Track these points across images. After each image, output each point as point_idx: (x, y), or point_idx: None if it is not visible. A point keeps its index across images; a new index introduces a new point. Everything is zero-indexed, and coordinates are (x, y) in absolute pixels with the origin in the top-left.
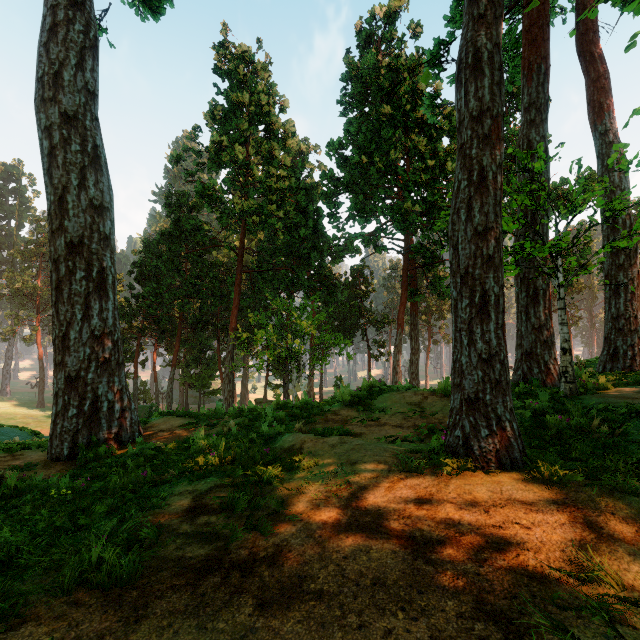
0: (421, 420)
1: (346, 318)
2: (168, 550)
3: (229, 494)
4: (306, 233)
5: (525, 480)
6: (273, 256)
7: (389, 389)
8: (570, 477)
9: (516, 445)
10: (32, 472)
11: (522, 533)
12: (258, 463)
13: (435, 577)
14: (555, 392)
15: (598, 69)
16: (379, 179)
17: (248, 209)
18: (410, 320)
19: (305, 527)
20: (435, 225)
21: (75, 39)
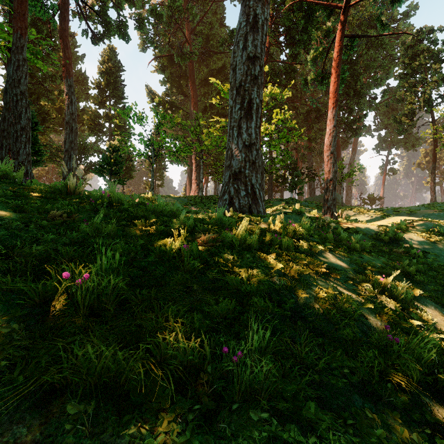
0: None
1: None
2: None
3: None
4: None
5: None
6: None
7: None
8: None
9: None
10: None
11: None
12: None
13: None
14: None
15: None
16: None
17: None
18: None
19: None
20: None
21: None
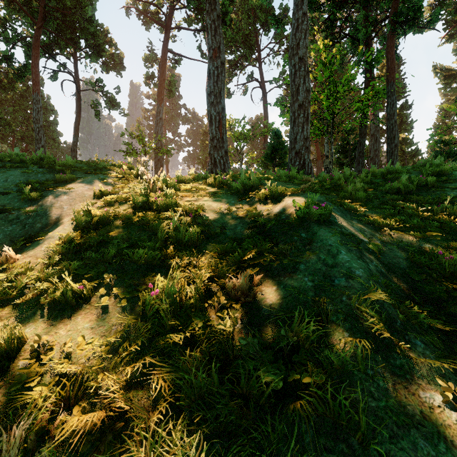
0: None
1: None
2: None
3: None
4: None
5: None
6: None
7: None
8: None
9: None
10: None
11: None
12: None
13: None
14: None
15: None
16: None
17: None
18: None
19: None
20: None
21: None
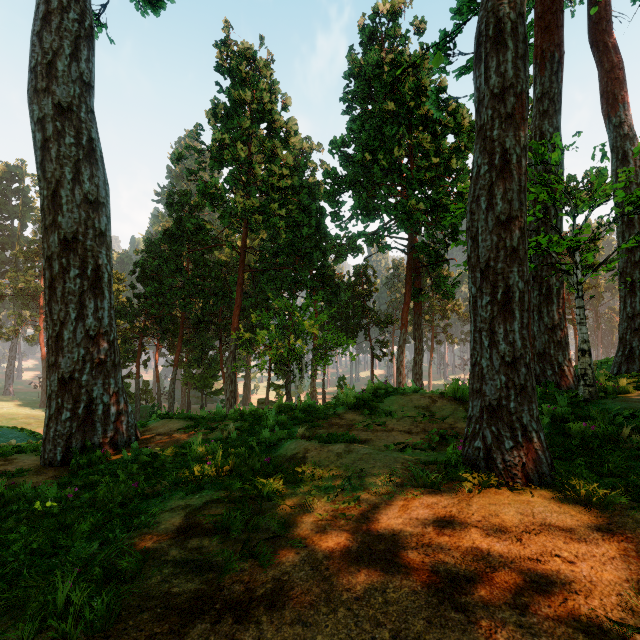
0: (431, 425)
1: (349, 318)
2: (152, 583)
3: (224, 513)
4: (309, 232)
5: (558, 500)
6: (275, 255)
7: (395, 391)
8: (612, 498)
9: (544, 458)
10: (23, 478)
11: (565, 569)
12: (258, 474)
13: (468, 629)
14: (573, 396)
15: (612, 59)
16: (383, 177)
17: (250, 208)
18: (414, 320)
19: (310, 556)
20: (440, 223)
21: (69, 28)
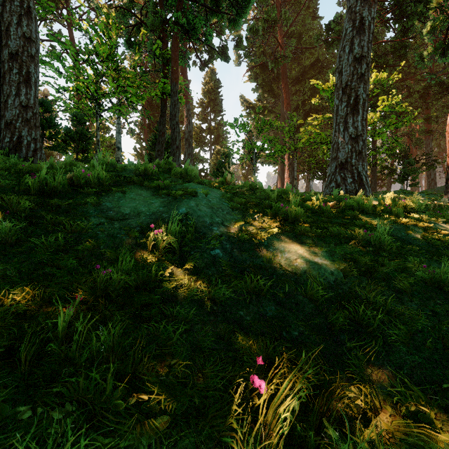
0: None
1: None
2: None
3: None
4: None
5: None
6: None
7: None
8: None
9: None
10: None
11: None
12: None
13: None
14: None
15: None
16: None
17: None
18: None
19: None
20: None
21: None
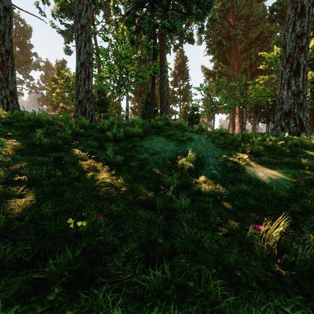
0: None
1: None
2: None
3: None
4: None
5: None
6: None
7: None
8: None
9: None
10: None
11: None
12: None
13: None
14: None
15: None
16: None
17: None
18: None
19: None
20: None
21: None
